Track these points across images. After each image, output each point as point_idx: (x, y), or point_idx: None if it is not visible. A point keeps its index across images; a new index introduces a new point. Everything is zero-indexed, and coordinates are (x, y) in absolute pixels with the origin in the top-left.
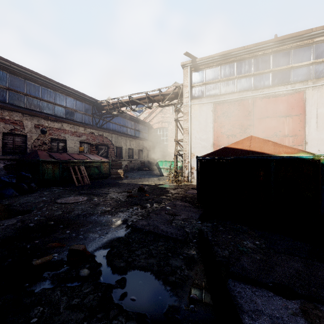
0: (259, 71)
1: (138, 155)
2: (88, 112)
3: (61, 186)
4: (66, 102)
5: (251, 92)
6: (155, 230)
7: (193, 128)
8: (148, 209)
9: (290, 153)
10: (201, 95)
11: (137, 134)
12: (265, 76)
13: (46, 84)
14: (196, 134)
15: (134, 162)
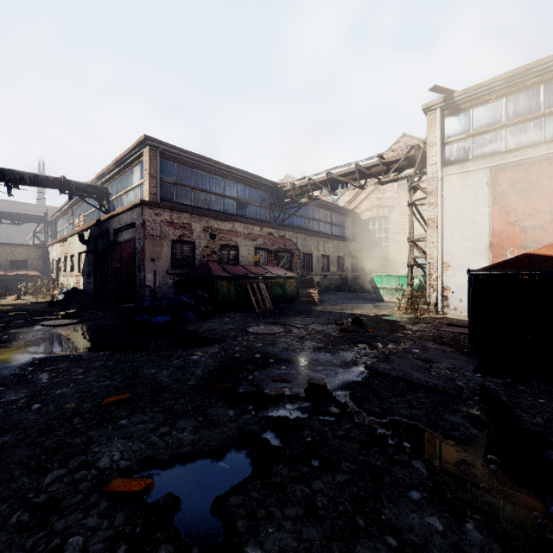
0: None
1: (336, 266)
2: (264, 202)
3: (236, 311)
4: (237, 191)
5: None
6: (408, 377)
7: (446, 217)
8: (382, 350)
9: None
10: (464, 157)
11: (335, 232)
12: None
13: (215, 170)
14: (452, 228)
15: (331, 277)
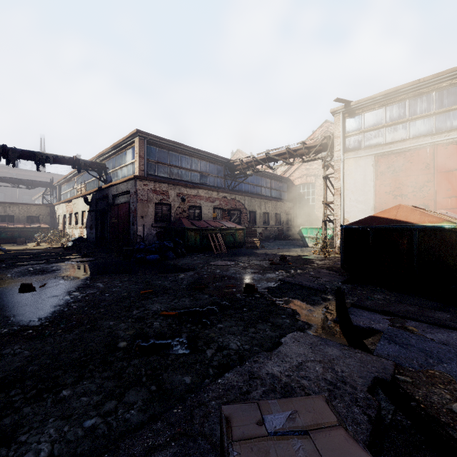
0: (443, 108)
1: (275, 221)
2: (220, 174)
3: (200, 253)
4: (200, 166)
5: (430, 138)
6: (300, 283)
7: (346, 188)
8: (292, 273)
9: (434, 222)
10: (358, 147)
11: (274, 194)
12: (452, 114)
13: (184, 151)
14: (350, 195)
15: (270, 229)
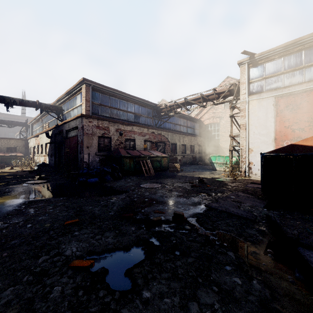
0: None
1: (190, 150)
2: (149, 115)
3: (134, 175)
4: (134, 109)
5: None
6: (227, 210)
7: (250, 123)
8: (214, 197)
9: None
10: (260, 90)
11: (189, 131)
12: None
13: (122, 97)
14: (254, 129)
15: (187, 157)
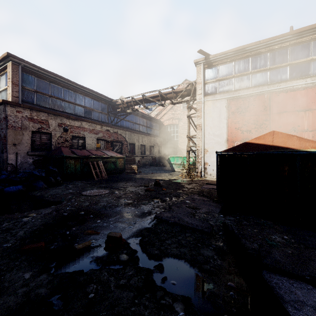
0: (276, 65)
1: (149, 151)
2: (104, 110)
3: (81, 179)
4: (84, 101)
5: (267, 87)
6: (181, 222)
7: (206, 124)
8: (168, 203)
9: None
10: (215, 92)
11: (149, 131)
12: (282, 70)
13: (68, 86)
14: (209, 130)
15: (146, 158)
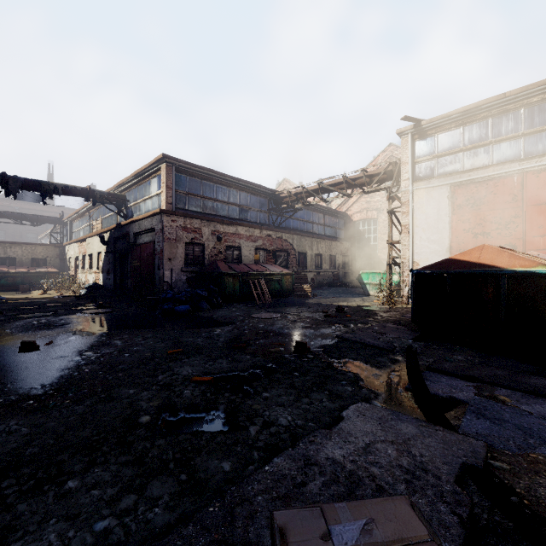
0: (534, 127)
1: (329, 264)
2: (263, 207)
3: (240, 303)
4: (239, 198)
5: (518, 164)
6: (362, 341)
7: (416, 224)
8: (352, 328)
9: (527, 266)
10: (430, 175)
11: (328, 232)
12: (545, 135)
13: (221, 181)
14: (421, 233)
15: (324, 274)
